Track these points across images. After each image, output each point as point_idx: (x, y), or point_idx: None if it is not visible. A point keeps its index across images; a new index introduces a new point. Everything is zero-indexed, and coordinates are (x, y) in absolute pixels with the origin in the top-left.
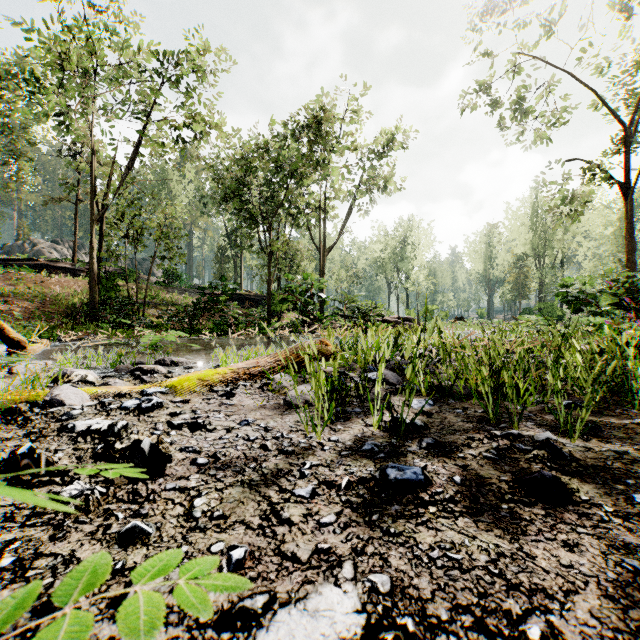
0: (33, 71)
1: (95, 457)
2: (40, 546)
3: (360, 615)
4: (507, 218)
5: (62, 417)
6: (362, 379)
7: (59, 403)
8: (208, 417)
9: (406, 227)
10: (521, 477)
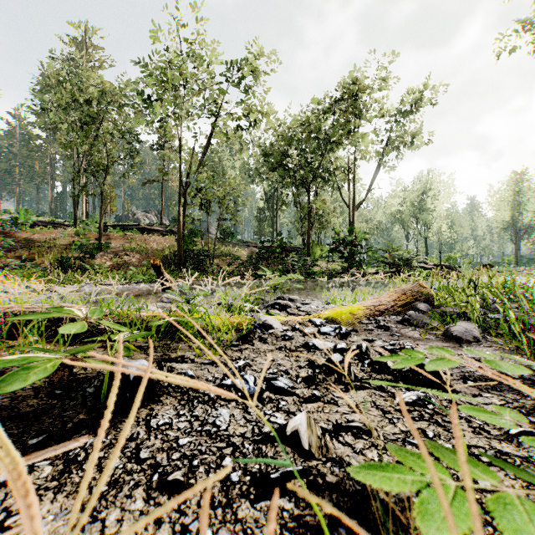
0: (142, 91)
1: (376, 370)
2: (453, 437)
3: None
4: None
5: (285, 337)
6: (495, 320)
7: (269, 326)
8: (400, 345)
9: (425, 181)
10: None
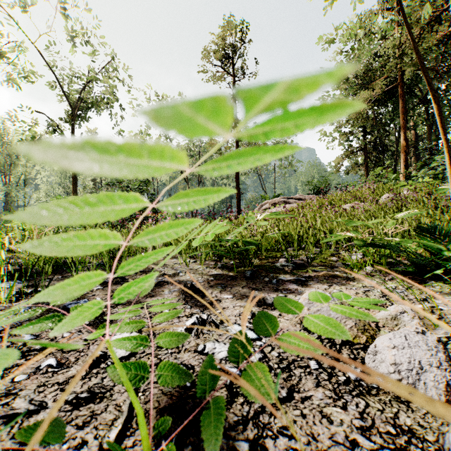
0: None
1: None
2: None
3: (133, 333)
4: None
5: None
6: None
7: None
8: None
9: None
10: None
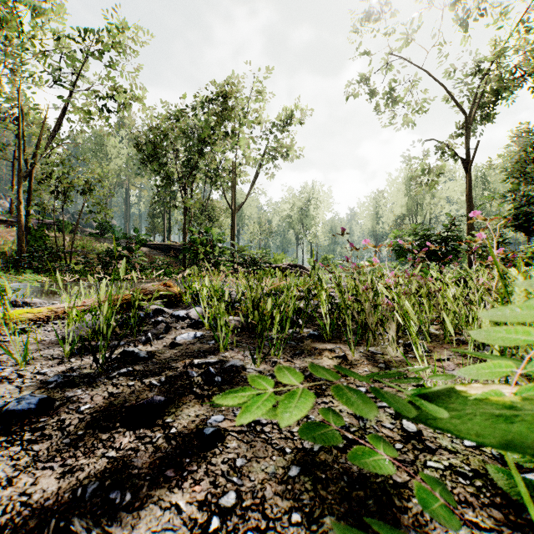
0: None
1: None
2: None
3: None
4: (388, 185)
5: None
6: (169, 316)
7: None
8: None
9: (310, 190)
10: (137, 403)
